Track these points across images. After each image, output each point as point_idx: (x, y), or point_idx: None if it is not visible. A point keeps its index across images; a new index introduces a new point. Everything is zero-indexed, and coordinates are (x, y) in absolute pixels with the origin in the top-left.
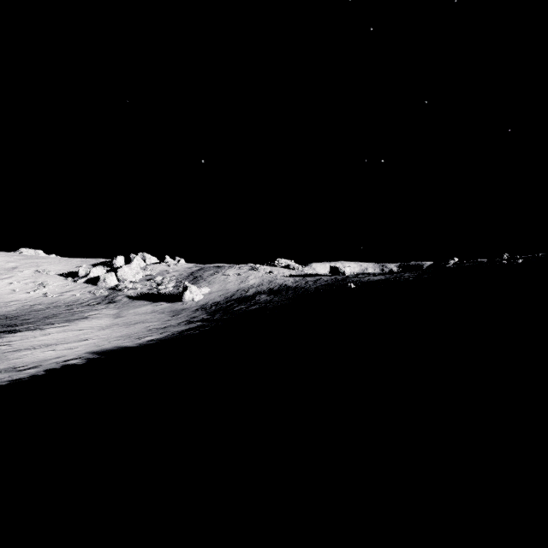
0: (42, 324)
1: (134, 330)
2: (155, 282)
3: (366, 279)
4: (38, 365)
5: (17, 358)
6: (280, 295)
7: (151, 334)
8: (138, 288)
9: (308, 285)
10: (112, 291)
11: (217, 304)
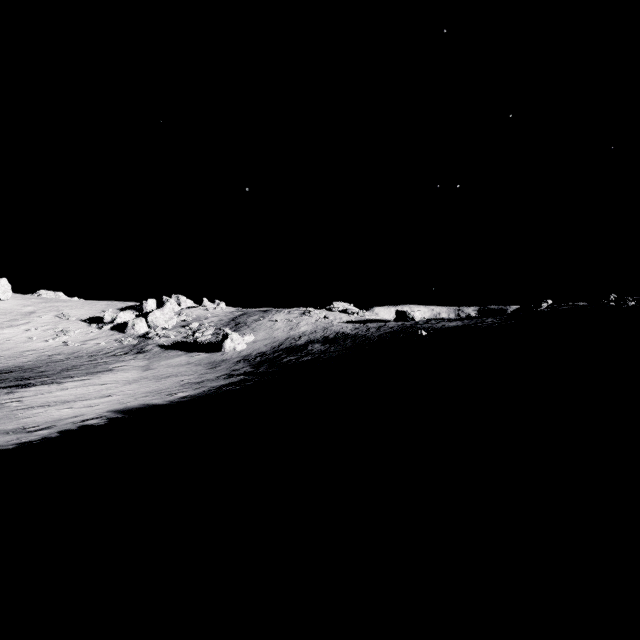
0: (60, 378)
1: (165, 384)
2: (191, 329)
3: (440, 325)
4: (52, 425)
5: (28, 417)
6: (337, 345)
7: (185, 389)
8: (171, 335)
9: (370, 333)
10: (142, 339)
11: (263, 355)
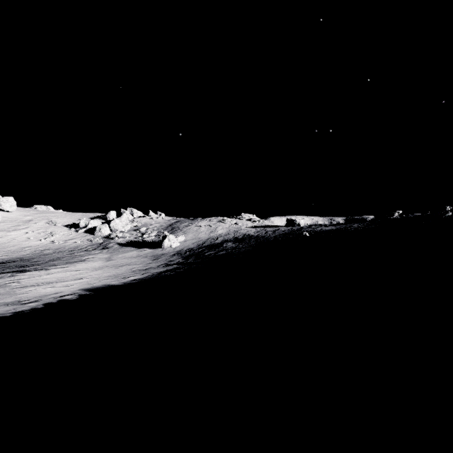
0: (47, 266)
1: (121, 271)
2: (140, 232)
3: (319, 229)
4: (39, 299)
5: (23, 293)
6: (244, 243)
7: (135, 274)
8: (126, 236)
9: (268, 234)
10: (106, 239)
11: (191, 250)
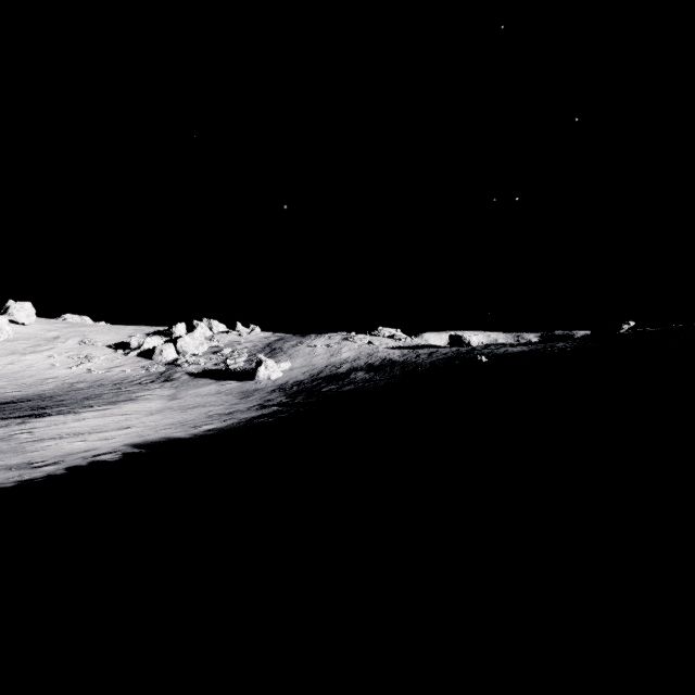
0: (78, 407)
1: (191, 415)
2: (222, 356)
3: (502, 351)
4: (61, 460)
5: (36, 450)
6: (383, 373)
7: (212, 421)
8: (201, 362)
9: (421, 359)
10: (170, 367)
11: (300, 383)
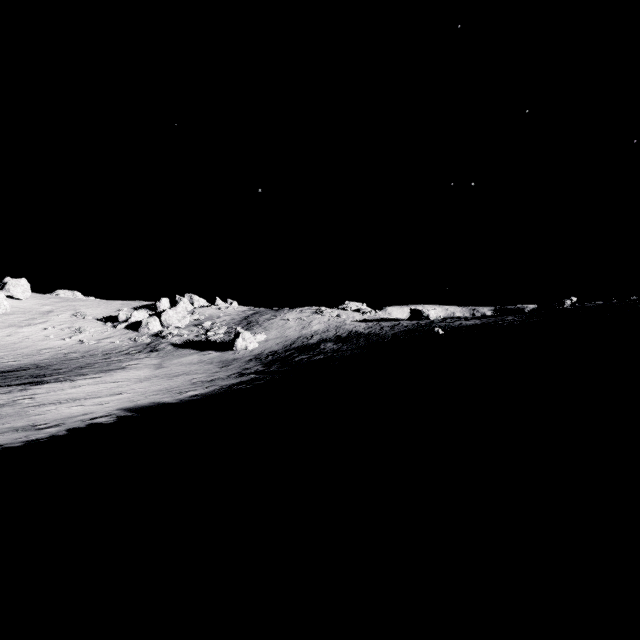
0: (73, 375)
1: (176, 383)
2: (203, 328)
3: (457, 324)
4: (61, 423)
5: (39, 414)
6: (350, 343)
7: (195, 388)
8: (184, 334)
9: (384, 331)
10: (155, 338)
11: (275, 353)
